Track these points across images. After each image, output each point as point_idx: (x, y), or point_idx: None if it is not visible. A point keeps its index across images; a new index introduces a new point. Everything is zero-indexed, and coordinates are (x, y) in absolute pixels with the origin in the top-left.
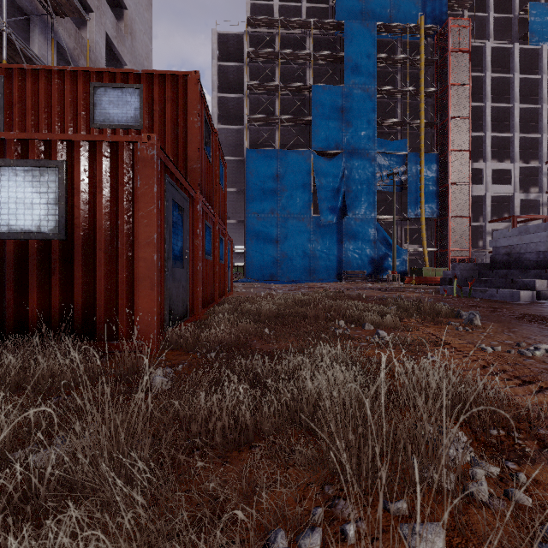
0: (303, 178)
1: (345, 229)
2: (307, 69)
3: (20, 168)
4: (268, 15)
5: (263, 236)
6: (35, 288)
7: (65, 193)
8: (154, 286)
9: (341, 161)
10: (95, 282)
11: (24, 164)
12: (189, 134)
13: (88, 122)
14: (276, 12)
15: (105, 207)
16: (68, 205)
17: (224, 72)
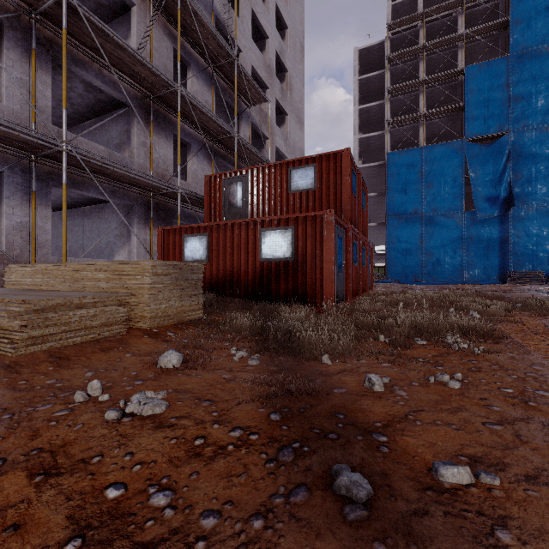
0: (453, 171)
1: (511, 223)
2: (459, 51)
3: (277, 231)
4: (411, 8)
5: (405, 237)
6: (283, 282)
7: (294, 240)
8: (332, 281)
9: (505, 144)
10: (306, 279)
11: (279, 229)
12: (343, 188)
13: (287, 190)
14: (421, 2)
15: (310, 245)
16: (295, 245)
17: (365, 83)
